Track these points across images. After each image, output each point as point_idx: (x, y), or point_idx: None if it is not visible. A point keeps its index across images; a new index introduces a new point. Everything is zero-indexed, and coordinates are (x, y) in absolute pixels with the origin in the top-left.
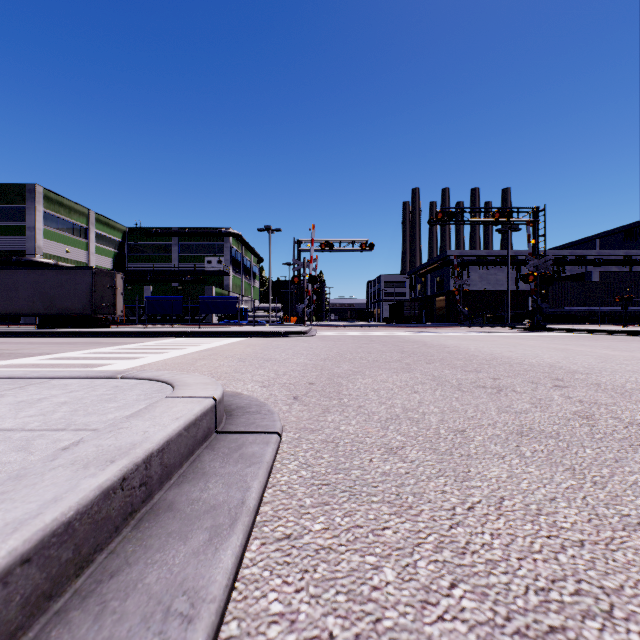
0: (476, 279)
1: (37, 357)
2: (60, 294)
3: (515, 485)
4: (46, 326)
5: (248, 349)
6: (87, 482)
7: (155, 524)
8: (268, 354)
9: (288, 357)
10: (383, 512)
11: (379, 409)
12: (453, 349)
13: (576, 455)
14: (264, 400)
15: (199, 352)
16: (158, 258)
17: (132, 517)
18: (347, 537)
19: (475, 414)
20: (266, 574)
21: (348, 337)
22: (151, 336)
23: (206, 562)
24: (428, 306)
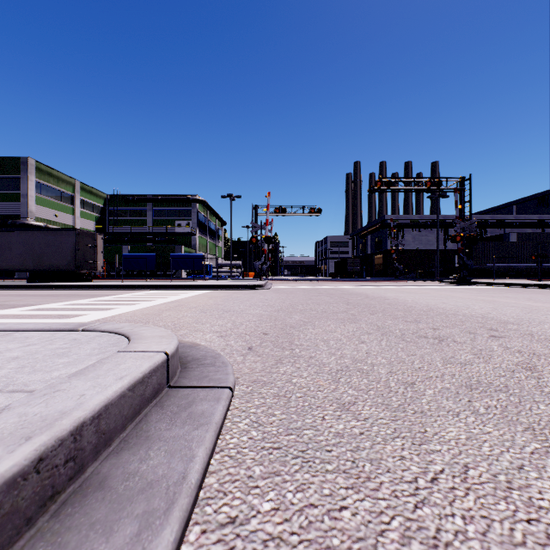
0: (410, 239)
1: (20, 308)
2: (48, 252)
3: (476, 449)
4: (35, 280)
5: (210, 301)
6: None
7: (79, 509)
8: (228, 305)
9: (245, 308)
10: (339, 485)
11: (329, 360)
12: (392, 301)
13: (531, 412)
14: (220, 350)
15: (166, 303)
16: (135, 221)
17: (53, 500)
18: (300, 521)
19: (422, 365)
20: None
21: (299, 290)
22: (126, 289)
23: None
24: (368, 263)
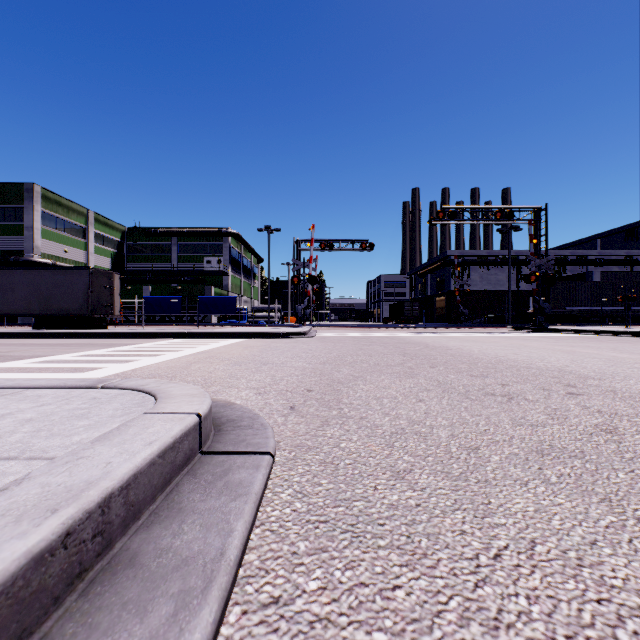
0: (477, 279)
1: (26, 360)
2: (56, 294)
3: (545, 522)
4: (42, 327)
5: (245, 351)
6: (10, 547)
7: (109, 588)
8: (266, 357)
9: (286, 360)
10: (392, 562)
11: (382, 421)
12: (456, 351)
13: (609, 481)
14: (258, 410)
15: (195, 354)
16: (157, 258)
17: (81, 579)
18: (349, 602)
19: (487, 427)
20: None
21: (348, 338)
22: (148, 337)
23: None
24: (428, 306)
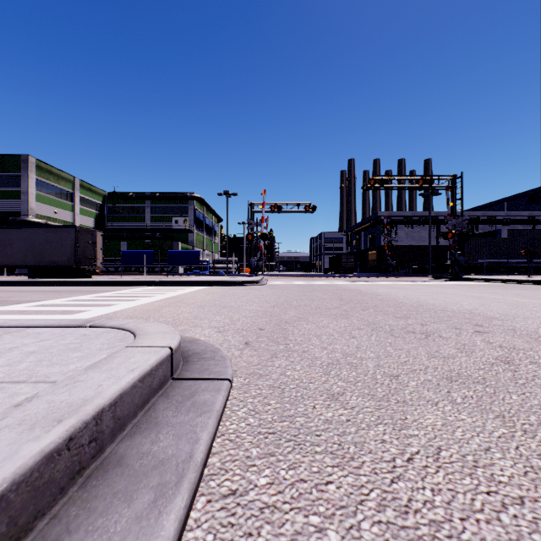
0: (403, 236)
1: (25, 304)
2: (48, 249)
3: (450, 434)
4: (36, 276)
5: (208, 297)
6: (28, 447)
7: (102, 482)
8: (225, 301)
9: (242, 304)
10: (326, 464)
11: (321, 354)
12: (384, 297)
13: (503, 401)
14: (219, 345)
15: (165, 299)
16: (133, 218)
17: (80, 475)
18: (291, 493)
19: (407, 359)
20: (209, 538)
21: (294, 286)
22: (126, 285)
23: (148, 529)
24: (362, 259)
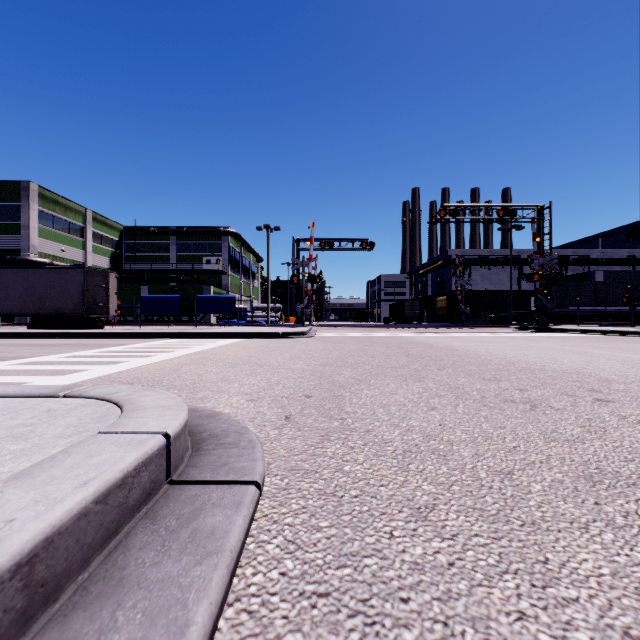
0: (478, 279)
1: (8, 361)
2: (51, 293)
3: (634, 596)
4: (37, 326)
5: (242, 352)
6: None
7: None
8: (262, 358)
9: (284, 361)
10: None
11: (392, 435)
12: (462, 352)
13: None
14: (249, 421)
15: (188, 355)
16: (156, 257)
17: None
18: None
19: (517, 444)
20: None
21: (349, 338)
22: (143, 337)
23: None
24: (429, 306)
